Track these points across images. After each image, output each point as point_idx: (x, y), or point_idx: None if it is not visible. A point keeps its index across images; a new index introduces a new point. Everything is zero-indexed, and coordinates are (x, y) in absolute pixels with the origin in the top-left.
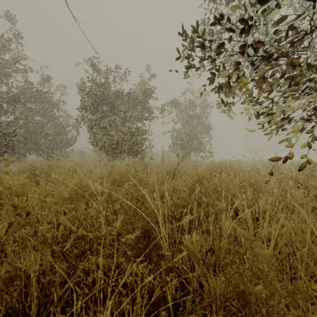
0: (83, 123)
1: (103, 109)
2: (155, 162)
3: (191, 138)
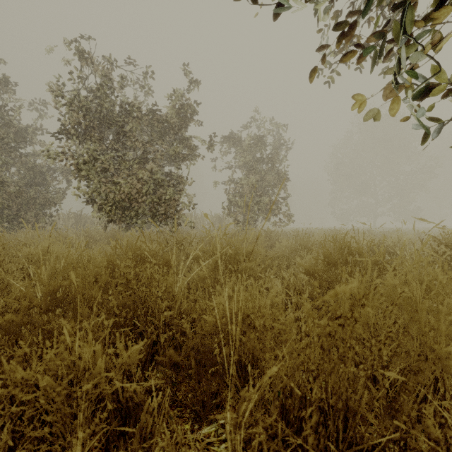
0: (61, 159)
1: (103, 136)
2: (199, 232)
3: (259, 193)
